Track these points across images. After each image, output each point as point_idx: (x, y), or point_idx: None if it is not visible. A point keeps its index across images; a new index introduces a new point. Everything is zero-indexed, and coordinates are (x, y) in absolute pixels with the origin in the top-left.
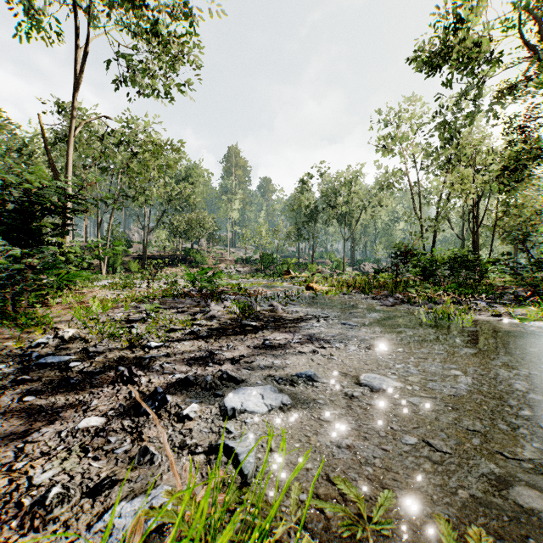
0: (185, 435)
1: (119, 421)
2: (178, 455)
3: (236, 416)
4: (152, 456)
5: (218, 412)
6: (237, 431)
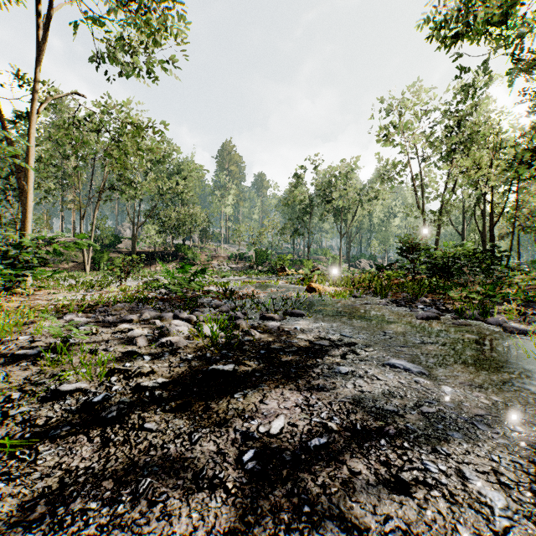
0: None
1: None
2: None
3: None
4: None
5: None
6: None
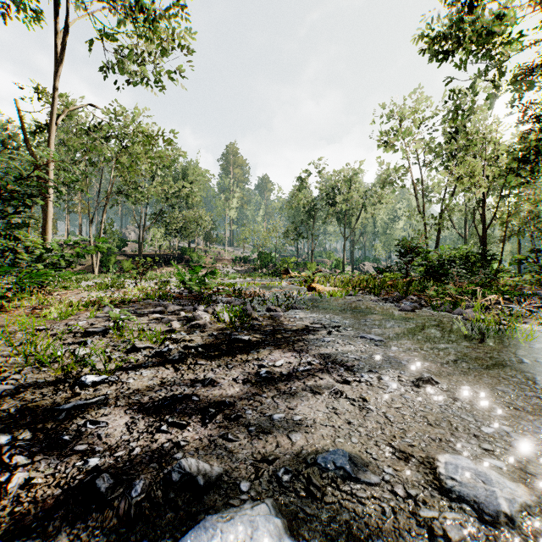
0: None
1: None
2: None
3: None
4: None
5: None
6: None
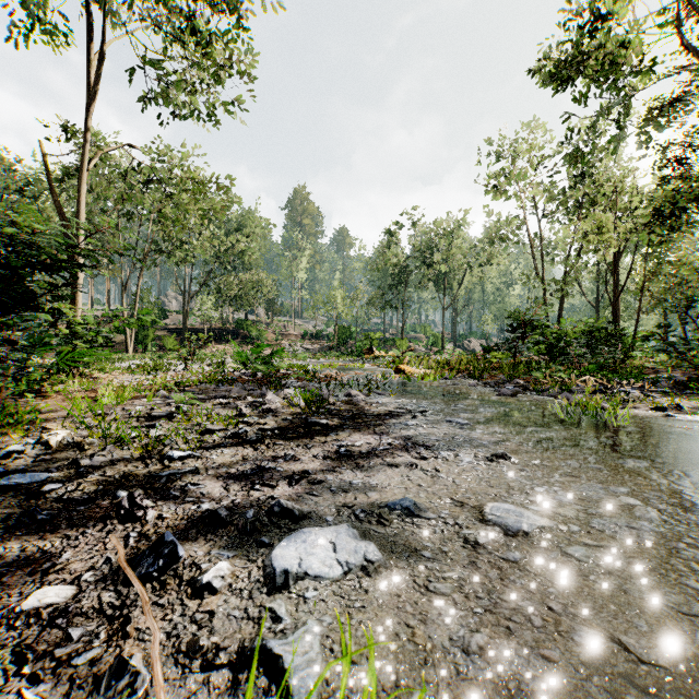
0: (200, 625)
1: (95, 593)
2: (183, 670)
3: (289, 585)
4: (132, 678)
5: (260, 578)
6: (289, 616)
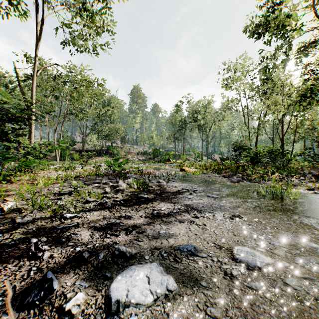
0: None
1: None
2: None
3: (120, 311)
4: None
5: (102, 305)
6: None
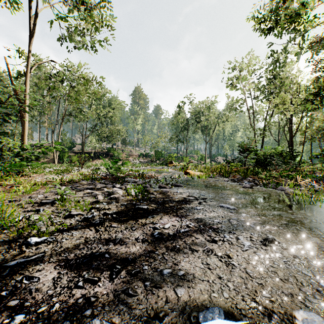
0: None
1: None
2: None
3: None
4: None
5: None
6: None
